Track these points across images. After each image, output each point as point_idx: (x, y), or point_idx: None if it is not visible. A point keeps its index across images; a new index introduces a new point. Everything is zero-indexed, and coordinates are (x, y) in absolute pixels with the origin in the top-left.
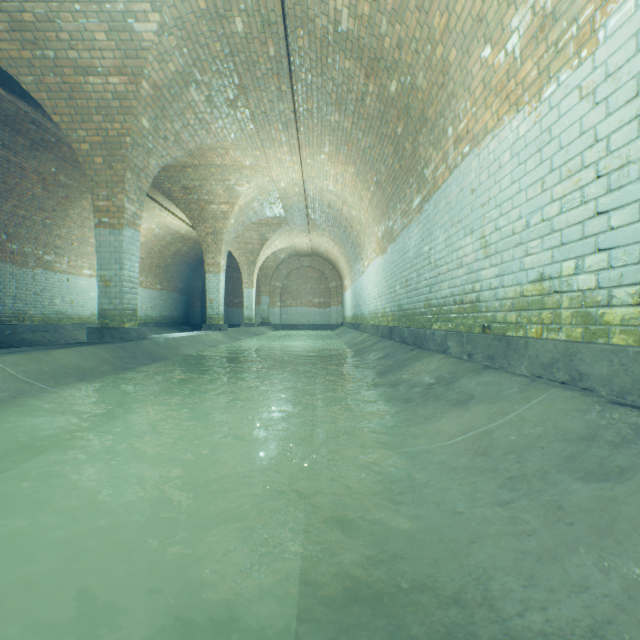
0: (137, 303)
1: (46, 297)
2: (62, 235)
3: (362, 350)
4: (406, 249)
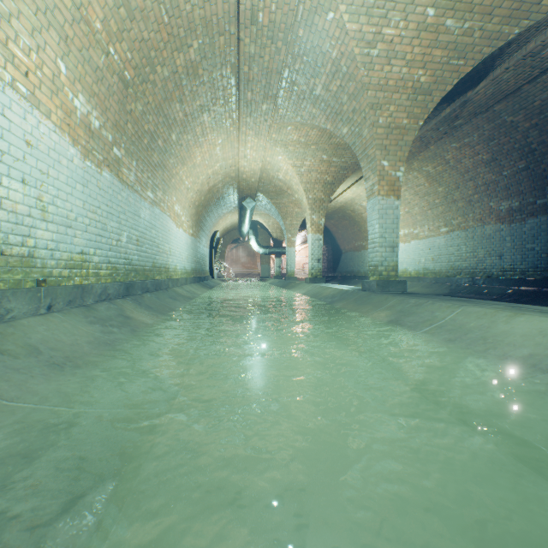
0: (378, 259)
1: None
2: None
3: (161, 309)
4: (140, 214)
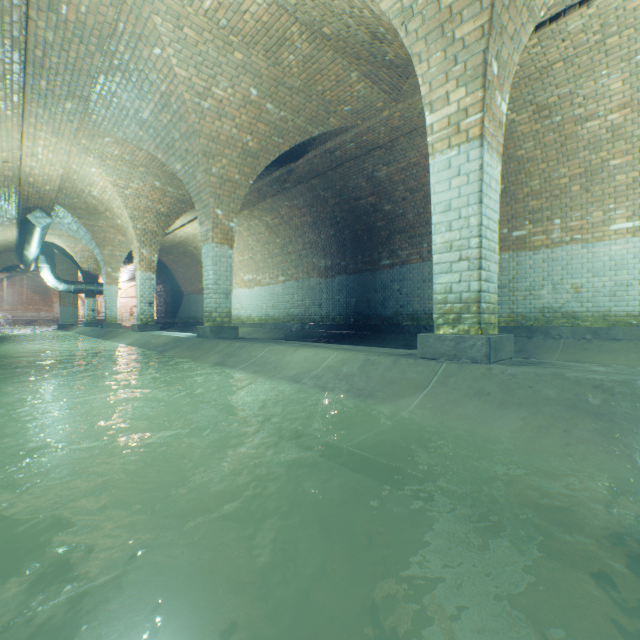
0: (213, 306)
1: (518, 289)
2: (535, 191)
3: None
4: None
